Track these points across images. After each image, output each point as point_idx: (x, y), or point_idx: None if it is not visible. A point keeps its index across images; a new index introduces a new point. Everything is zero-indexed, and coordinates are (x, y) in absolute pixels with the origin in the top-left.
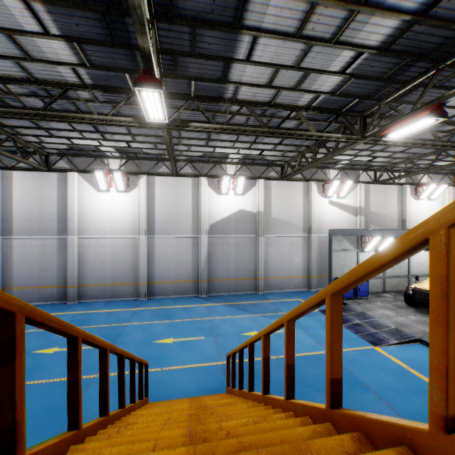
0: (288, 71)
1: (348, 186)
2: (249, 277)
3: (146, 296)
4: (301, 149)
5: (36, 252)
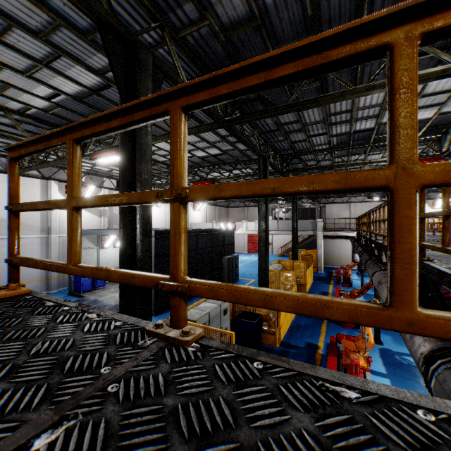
0: None
1: (92, 190)
2: None
3: None
4: None
5: None
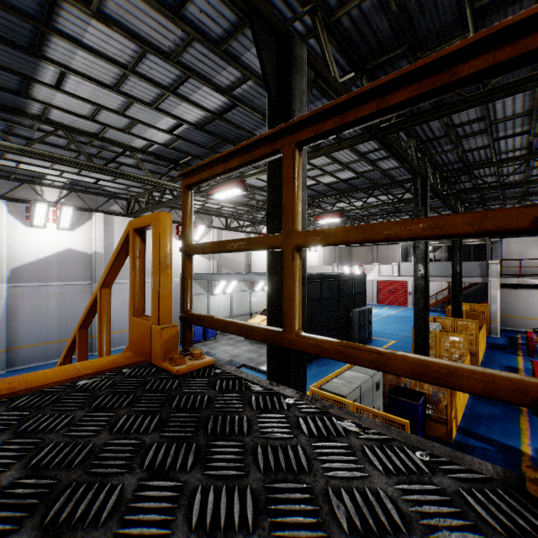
0: (113, 113)
1: (202, 231)
2: None
3: None
4: (147, 187)
5: None
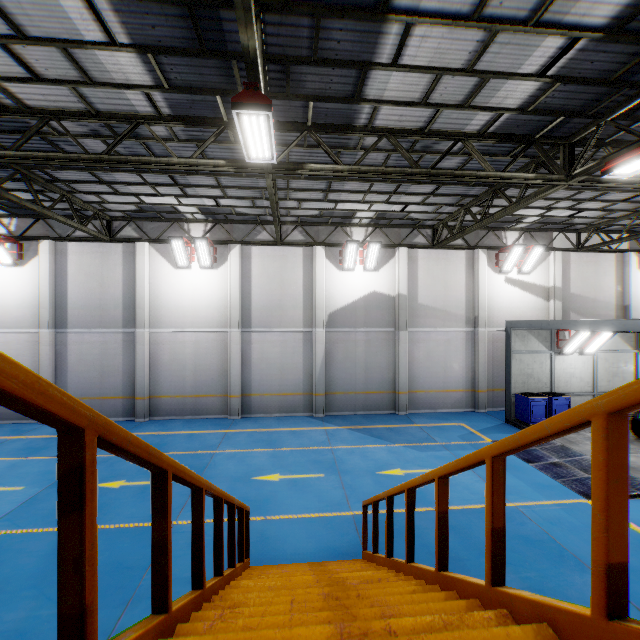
0: (456, 78)
1: (536, 256)
2: (385, 390)
3: (239, 413)
4: (464, 201)
5: (96, 350)
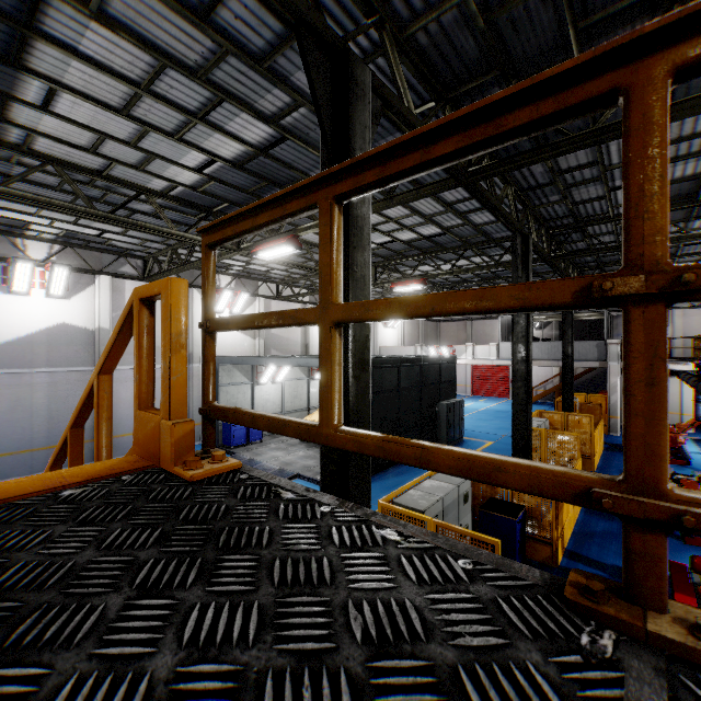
0: (122, 145)
1: (244, 300)
2: None
3: None
4: (170, 242)
5: None
